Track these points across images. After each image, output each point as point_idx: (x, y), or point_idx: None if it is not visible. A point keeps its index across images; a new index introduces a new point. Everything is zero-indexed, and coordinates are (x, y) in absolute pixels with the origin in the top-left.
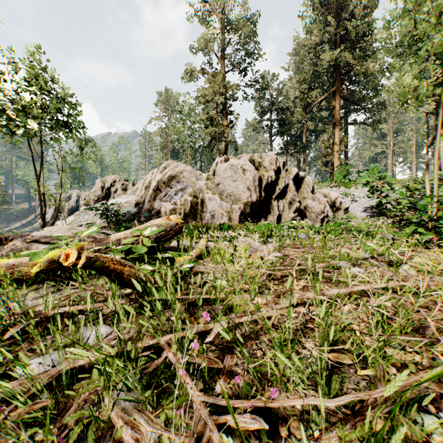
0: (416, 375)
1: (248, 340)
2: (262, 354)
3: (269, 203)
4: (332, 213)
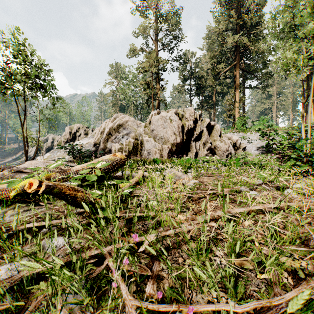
0: (308, 284)
1: (172, 249)
2: (183, 260)
3: (189, 144)
4: (234, 151)
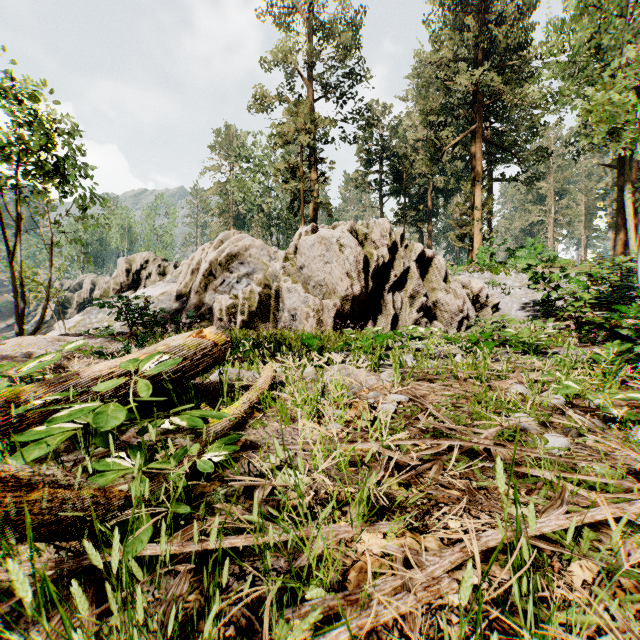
0: None
1: None
2: None
3: (380, 297)
4: (475, 312)
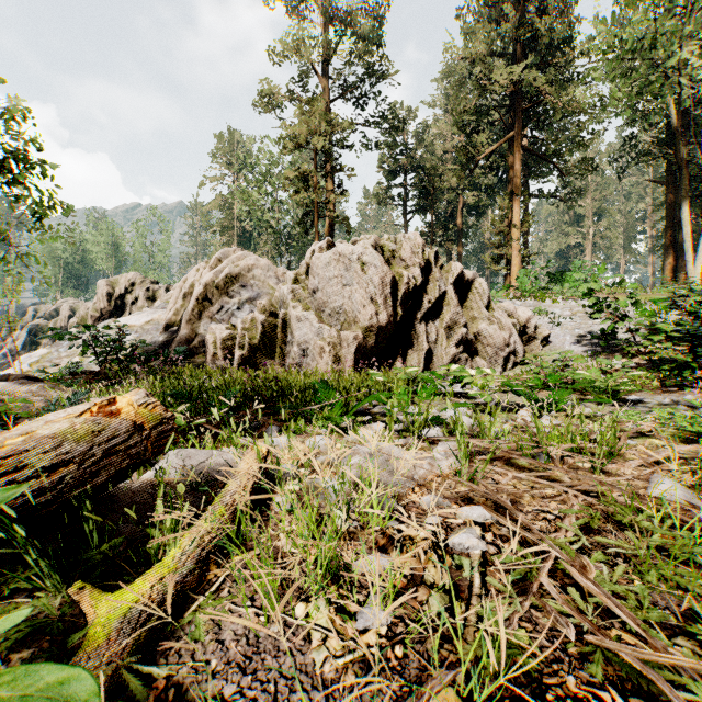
0: None
1: None
2: None
3: (411, 328)
4: (523, 346)
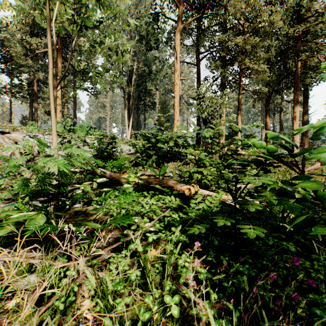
0: None
1: None
2: None
3: None
4: (25, 162)
